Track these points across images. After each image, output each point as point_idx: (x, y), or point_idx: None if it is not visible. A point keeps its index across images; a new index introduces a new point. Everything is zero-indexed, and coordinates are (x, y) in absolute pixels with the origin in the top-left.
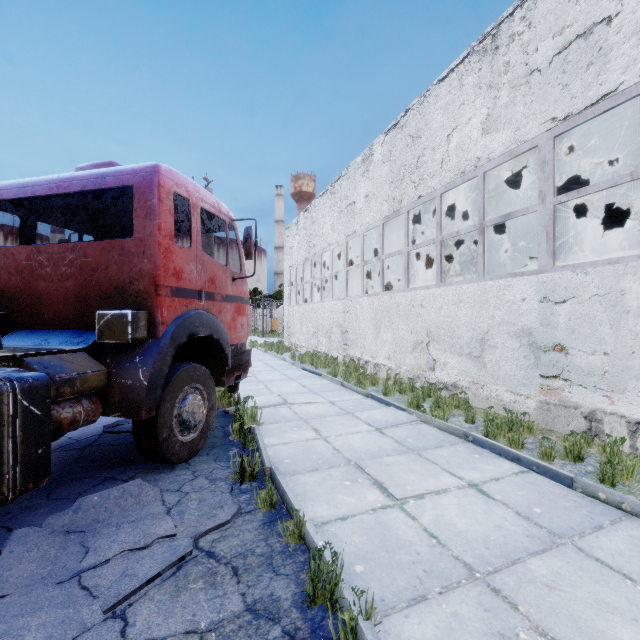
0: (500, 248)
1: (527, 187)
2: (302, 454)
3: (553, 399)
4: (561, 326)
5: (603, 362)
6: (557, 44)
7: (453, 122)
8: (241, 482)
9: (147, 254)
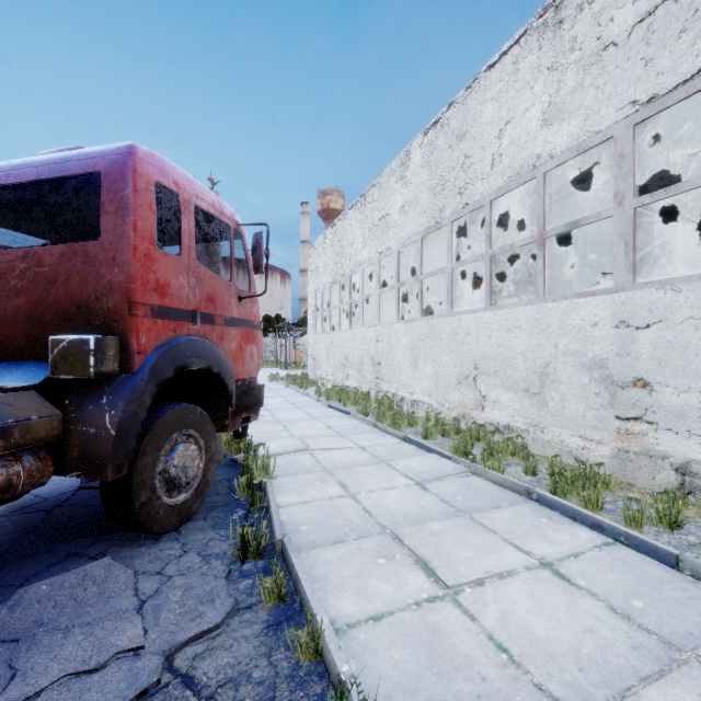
0: (551, 269)
1: (587, 197)
2: (324, 518)
3: (633, 446)
4: (644, 356)
5: (700, 401)
6: (639, 10)
7: (506, 114)
8: (243, 561)
9: (118, 261)
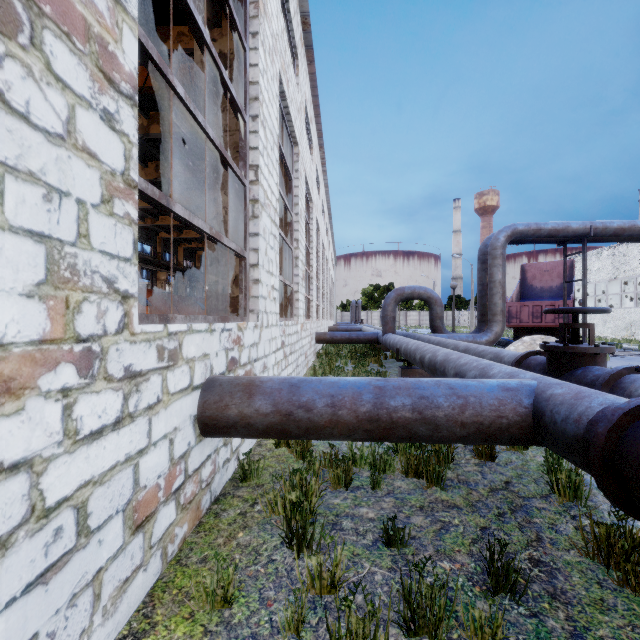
0: None
1: None
2: None
3: None
4: None
5: None
6: None
7: None
8: None
9: None
